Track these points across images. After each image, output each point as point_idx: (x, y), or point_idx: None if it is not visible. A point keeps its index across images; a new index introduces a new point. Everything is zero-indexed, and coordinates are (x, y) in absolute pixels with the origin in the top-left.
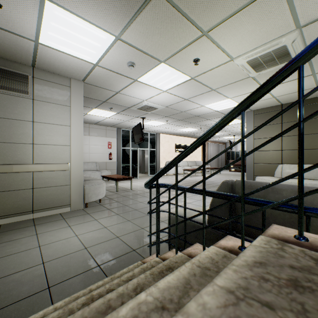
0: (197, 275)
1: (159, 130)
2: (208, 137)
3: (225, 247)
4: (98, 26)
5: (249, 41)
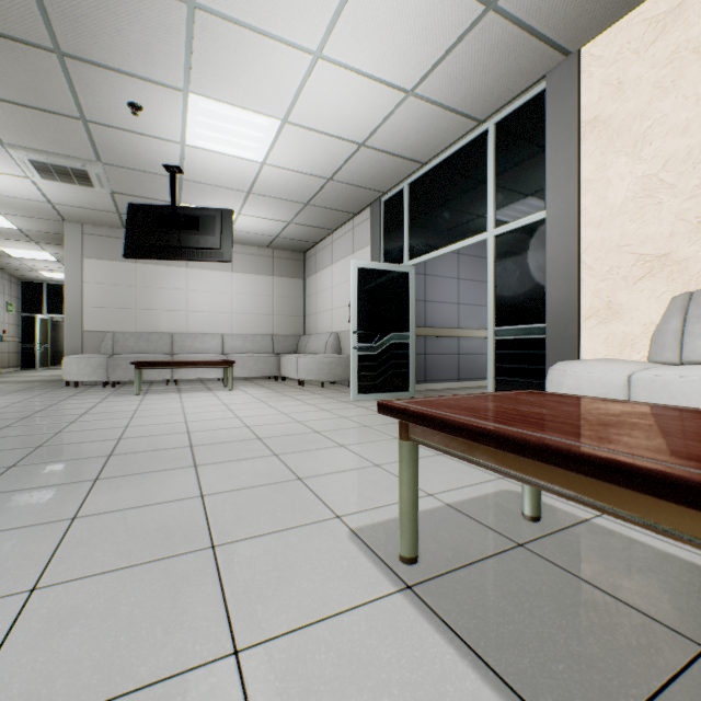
0: None
1: (412, 84)
2: None
3: None
4: None
5: None
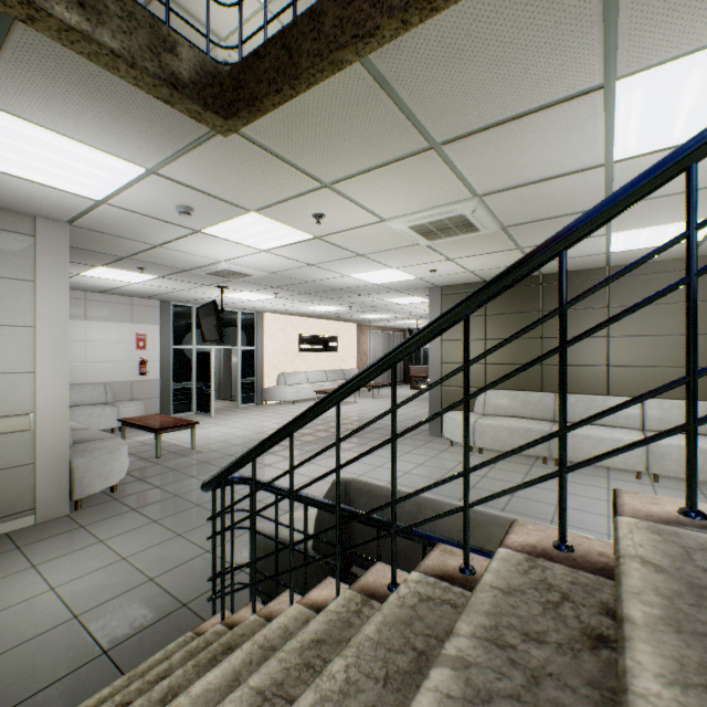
0: (254, 662)
1: (262, 307)
2: (297, 428)
3: (315, 603)
4: (105, 151)
5: (406, 202)
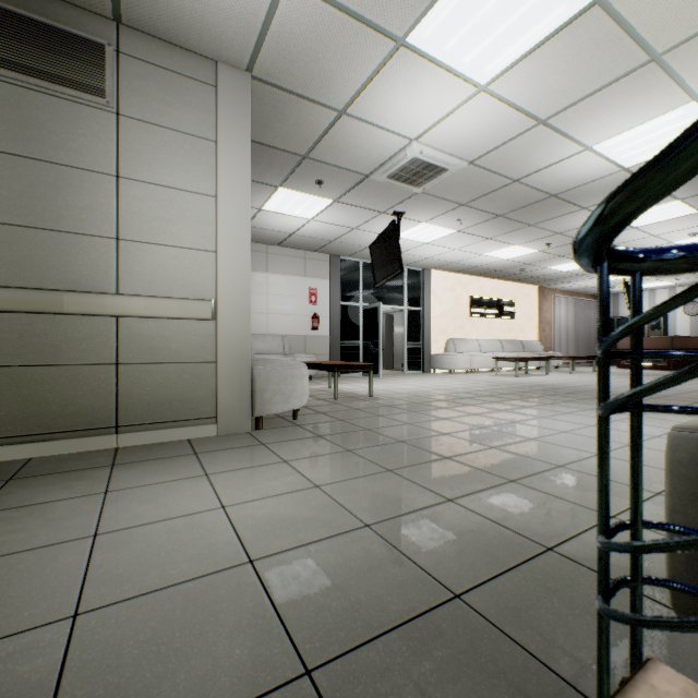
0: None
1: (431, 258)
2: None
3: None
4: None
5: None
